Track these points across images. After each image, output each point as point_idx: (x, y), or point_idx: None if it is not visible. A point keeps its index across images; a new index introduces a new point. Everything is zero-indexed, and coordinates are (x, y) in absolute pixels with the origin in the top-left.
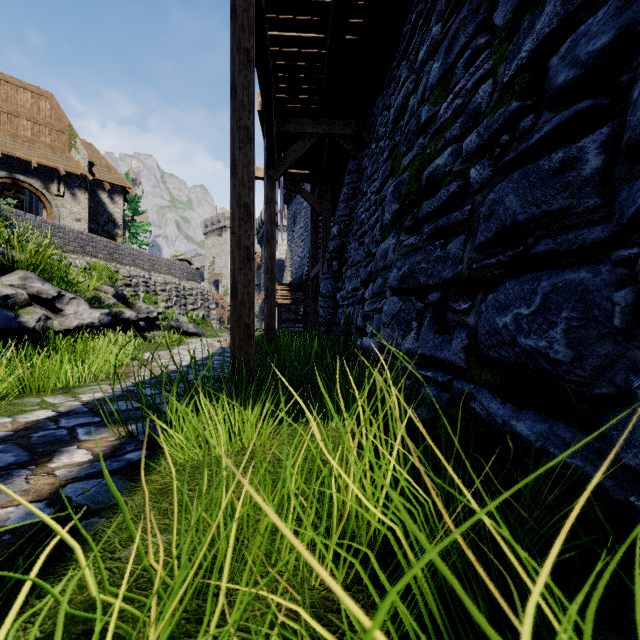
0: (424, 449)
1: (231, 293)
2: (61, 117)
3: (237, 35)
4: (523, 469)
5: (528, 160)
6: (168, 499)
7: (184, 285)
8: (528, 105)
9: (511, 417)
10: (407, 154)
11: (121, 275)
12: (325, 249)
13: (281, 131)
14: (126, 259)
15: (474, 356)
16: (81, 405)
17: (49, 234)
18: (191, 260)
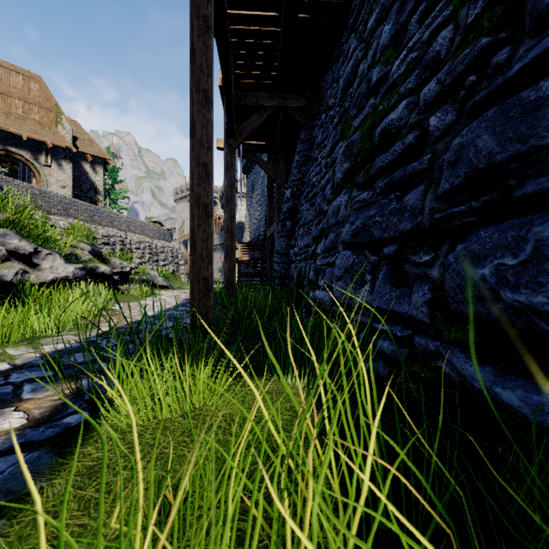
0: (385, 408)
1: (190, 248)
2: (49, 97)
3: (196, 2)
4: (510, 444)
5: (503, 97)
6: (96, 482)
7: (156, 244)
8: (502, 38)
9: (494, 383)
10: (357, 116)
11: (100, 235)
12: (279, 211)
13: (240, 104)
14: (105, 221)
15: (440, 311)
16: (39, 357)
17: (29, 196)
18: (162, 222)
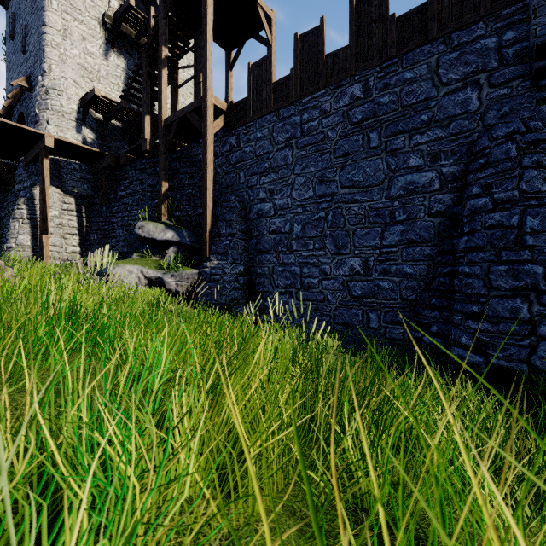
0: None
1: None
2: None
3: None
4: None
5: None
6: None
7: None
8: None
9: None
10: (2, 230)
11: None
12: None
13: None
14: None
15: None
16: None
17: None
18: None
